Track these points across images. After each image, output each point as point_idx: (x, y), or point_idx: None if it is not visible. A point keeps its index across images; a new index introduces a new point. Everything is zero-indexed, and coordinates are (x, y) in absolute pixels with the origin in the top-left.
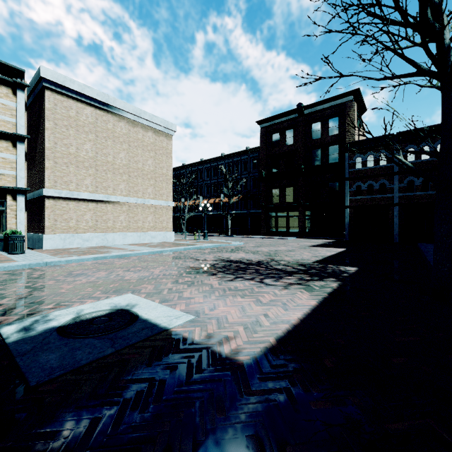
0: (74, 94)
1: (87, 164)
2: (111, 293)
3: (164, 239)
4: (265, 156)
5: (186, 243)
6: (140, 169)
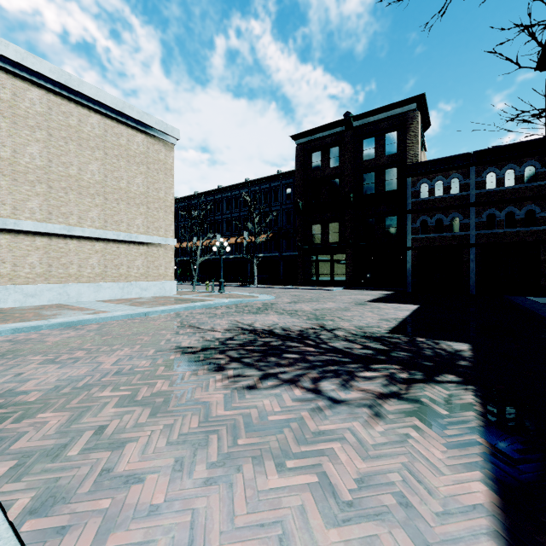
0: (8, 65)
1: (33, 178)
2: None
3: (162, 292)
4: (303, 181)
5: (192, 298)
6: (124, 190)
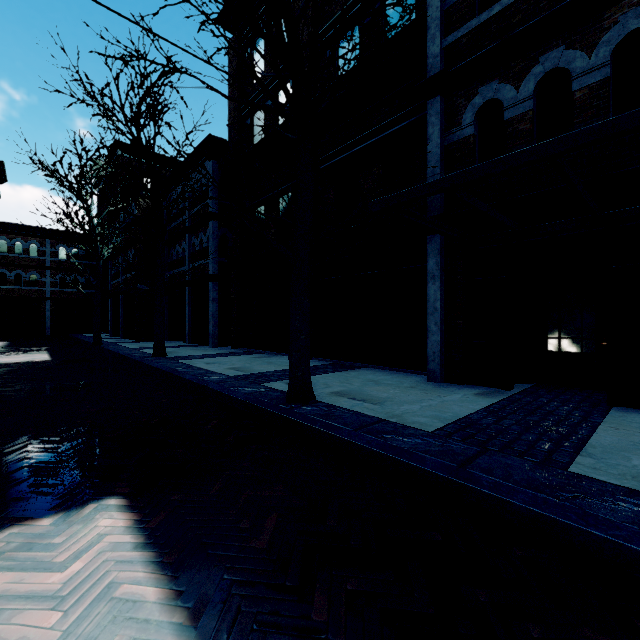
0: None
1: None
2: None
3: None
4: None
5: None
6: None
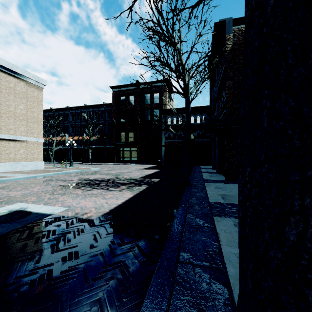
0: None
1: None
2: (3, 204)
3: (36, 167)
4: (116, 110)
5: (56, 169)
6: (12, 112)
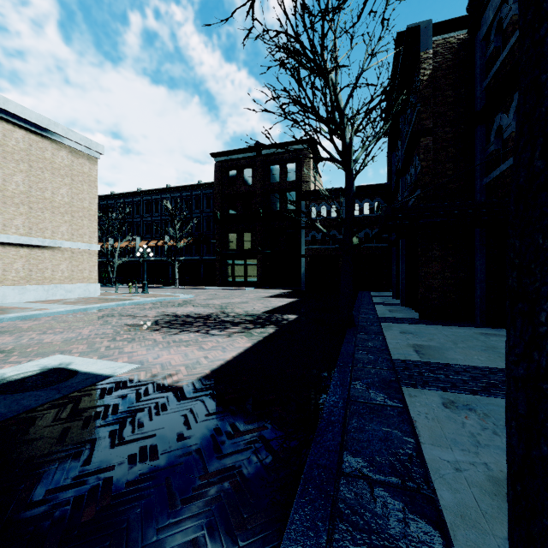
0: None
1: None
2: (33, 356)
3: (86, 294)
4: (221, 195)
5: (119, 297)
6: (49, 200)
